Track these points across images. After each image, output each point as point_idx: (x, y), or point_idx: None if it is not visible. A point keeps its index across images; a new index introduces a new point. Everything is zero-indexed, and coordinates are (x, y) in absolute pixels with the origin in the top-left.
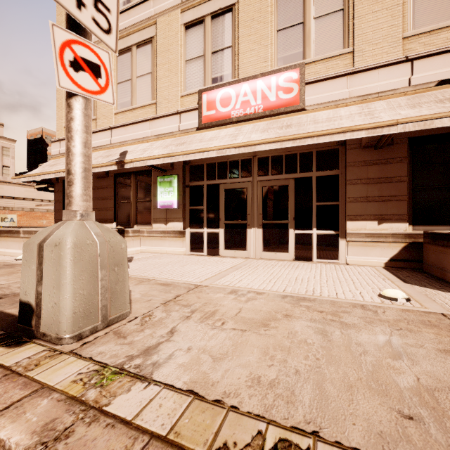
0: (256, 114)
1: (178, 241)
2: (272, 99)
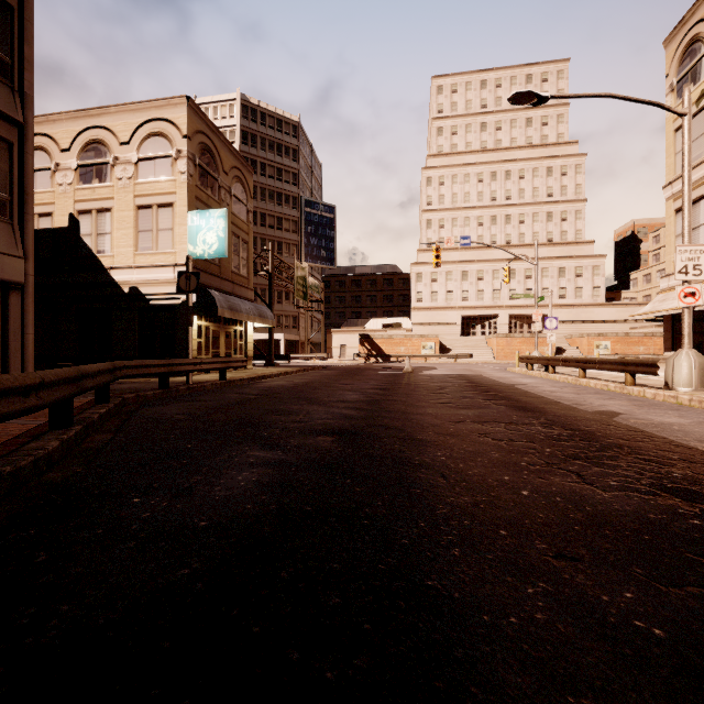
0: None
1: None
2: None
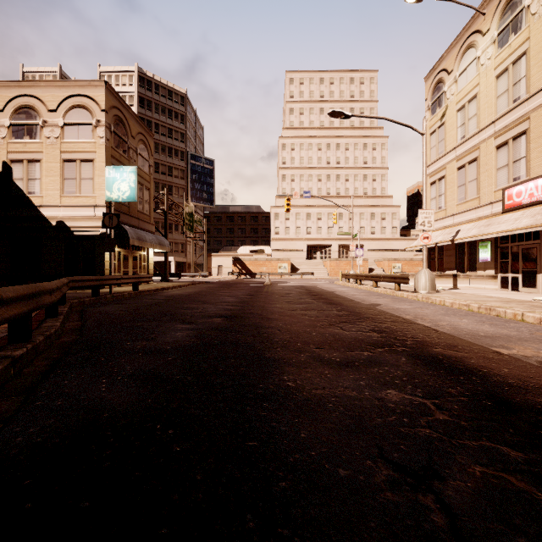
0: (538, 201)
1: (491, 281)
2: None
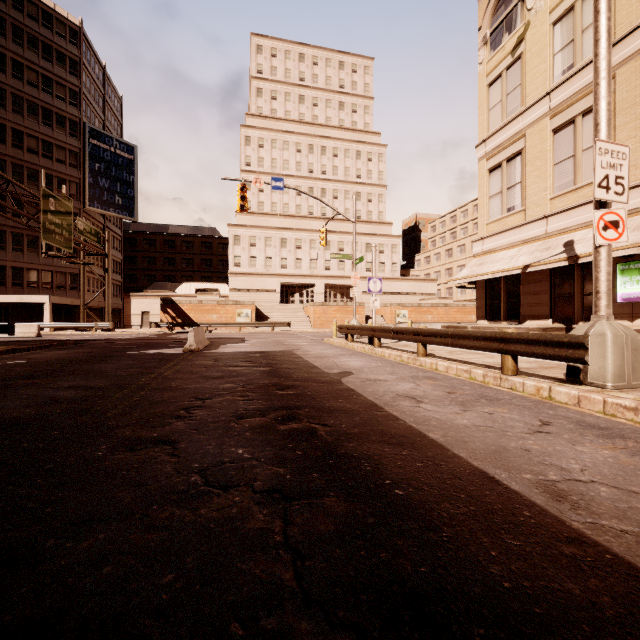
0: None
1: None
2: None
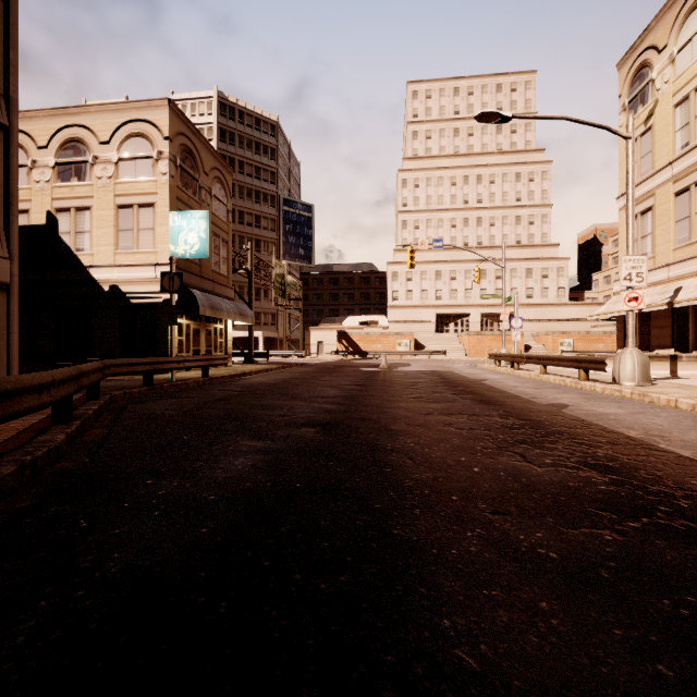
0: None
1: None
2: None
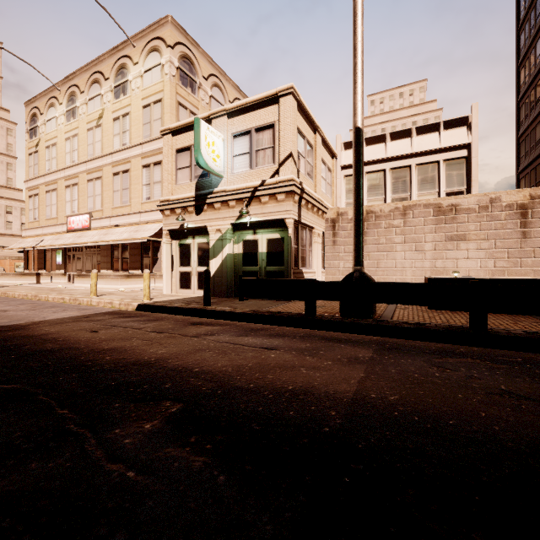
0: (80, 229)
1: (63, 278)
2: (84, 224)
